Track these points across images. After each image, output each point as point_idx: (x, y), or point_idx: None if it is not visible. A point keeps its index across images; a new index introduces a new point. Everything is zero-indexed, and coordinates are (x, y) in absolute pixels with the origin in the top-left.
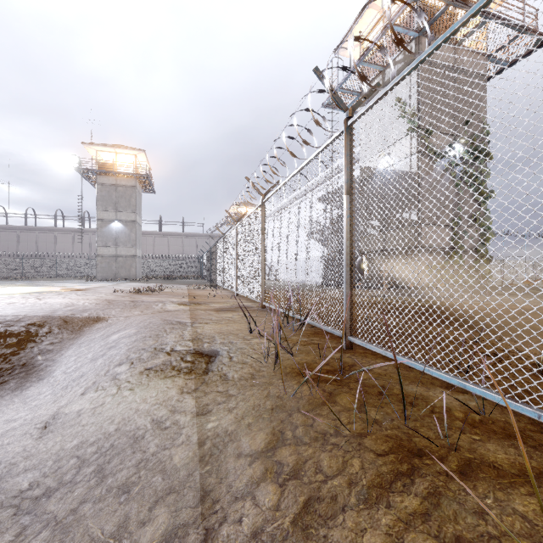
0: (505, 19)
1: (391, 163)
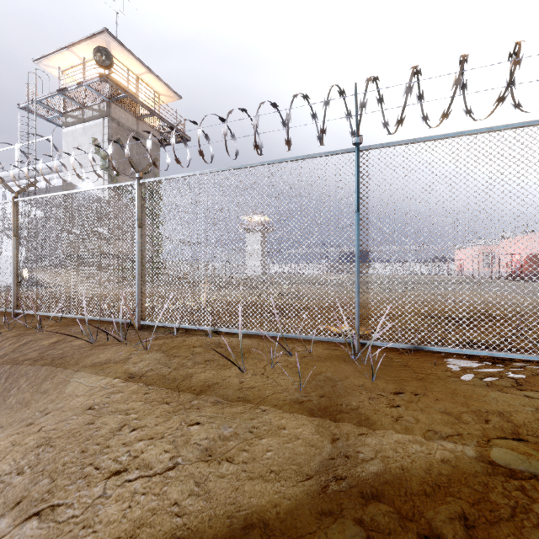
0: (164, 119)
1: (90, 186)
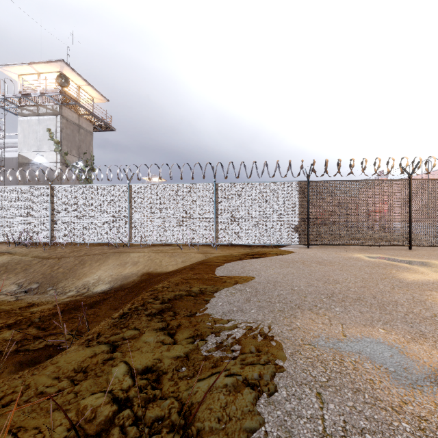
0: (99, 118)
1: (44, 161)
